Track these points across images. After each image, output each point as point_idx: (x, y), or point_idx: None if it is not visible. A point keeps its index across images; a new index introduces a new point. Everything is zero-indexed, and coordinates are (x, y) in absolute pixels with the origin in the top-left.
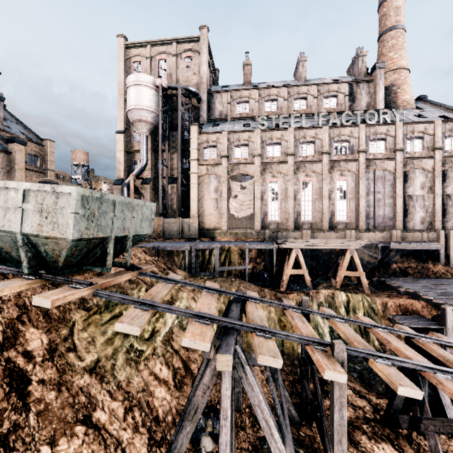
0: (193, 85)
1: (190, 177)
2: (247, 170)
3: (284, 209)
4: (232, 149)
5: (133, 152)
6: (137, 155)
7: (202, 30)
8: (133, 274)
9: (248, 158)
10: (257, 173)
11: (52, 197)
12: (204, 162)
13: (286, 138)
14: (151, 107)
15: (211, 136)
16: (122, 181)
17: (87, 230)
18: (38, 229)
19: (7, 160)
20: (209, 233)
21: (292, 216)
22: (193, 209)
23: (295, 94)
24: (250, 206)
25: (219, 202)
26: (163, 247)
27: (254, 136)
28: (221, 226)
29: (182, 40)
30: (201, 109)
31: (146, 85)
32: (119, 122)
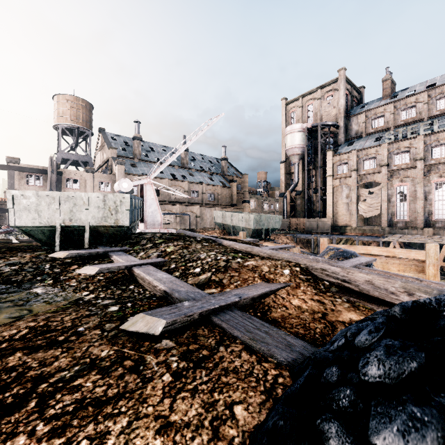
0: (333, 117)
1: (326, 188)
2: (374, 179)
3: (413, 209)
4: (361, 163)
5: (290, 174)
6: (293, 175)
7: (339, 73)
8: (271, 242)
9: (375, 168)
10: (384, 180)
11: (248, 217)
12: (338, 176)
13: (414, 145)
14: (300, 144)
15: (343, 156)
16: (283, 194)
17: (256, 226)
18: (245, 226)
19: (229, 191)
20: (341, 229)
21: (421, 215)
22: (328, 212)
23: (437, 95)
24: (378, 207)
25: (349, 206)
26: (298, 236)
27: (381, 149)
28: (352, 224)
29: (324, 86)
30: (339, 133)
31: (296, 131)
32: (282, 156)
